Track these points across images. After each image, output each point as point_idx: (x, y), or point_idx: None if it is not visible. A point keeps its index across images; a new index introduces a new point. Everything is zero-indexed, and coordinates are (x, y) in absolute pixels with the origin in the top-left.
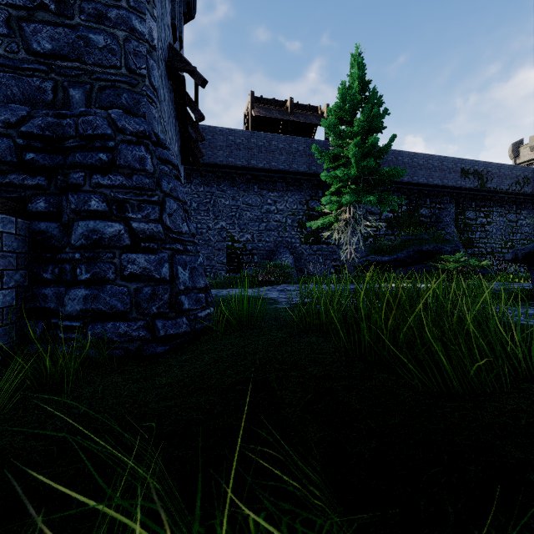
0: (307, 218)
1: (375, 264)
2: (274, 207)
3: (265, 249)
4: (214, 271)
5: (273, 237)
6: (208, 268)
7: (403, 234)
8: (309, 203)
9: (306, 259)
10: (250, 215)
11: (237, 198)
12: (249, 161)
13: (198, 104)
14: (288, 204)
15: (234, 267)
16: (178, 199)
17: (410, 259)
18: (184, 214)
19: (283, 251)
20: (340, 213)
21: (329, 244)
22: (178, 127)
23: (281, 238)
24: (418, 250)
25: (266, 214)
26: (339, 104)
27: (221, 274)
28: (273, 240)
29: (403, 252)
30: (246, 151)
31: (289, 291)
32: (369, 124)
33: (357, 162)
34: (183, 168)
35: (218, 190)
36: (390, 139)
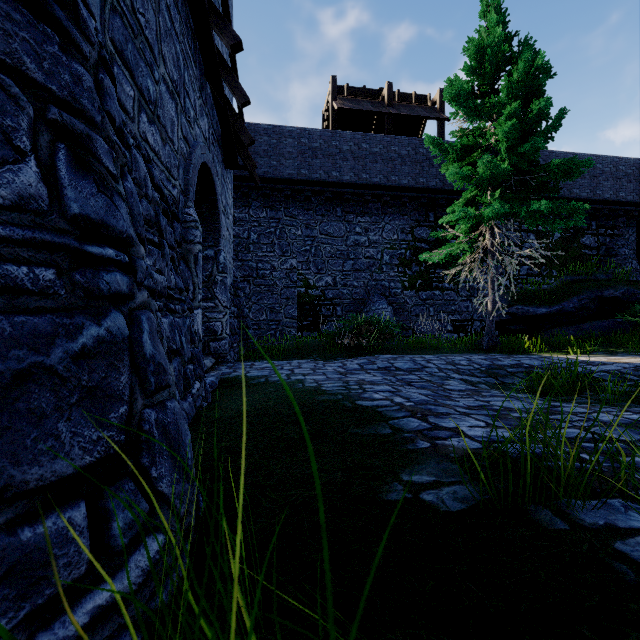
0: (412, 252)
1: (522, 318)
2: (365, 237)
3: (352, 298)
4: (280, 328)
5: (363, 280)
6: (272, 324)
7: (555, 275)
8: (415, 231)
9: (411, 311)
10: (331, 250)
11: (312, 227)
12: (329, 173)
13: (230, 21)
14: (384, 234)
15: (308, 323)
16: (16, 72)
17: (584, 312)
18: (52, 142)
19: (377, 300)
20: (476, 237)
21: (444, 290)
22: (213, 96)
23: (375, 281)
24: (596, 297)
25: (354, 247)
26: (476, 58)
27: (290, 332)
28: (363, 285)
29: (571, 300)
30: (325, 159)
31: (400, 372)
32: (530, 84)
33: (510, 148)
34: (230, 178)
35: (286, 215)
36: (563, 112)
